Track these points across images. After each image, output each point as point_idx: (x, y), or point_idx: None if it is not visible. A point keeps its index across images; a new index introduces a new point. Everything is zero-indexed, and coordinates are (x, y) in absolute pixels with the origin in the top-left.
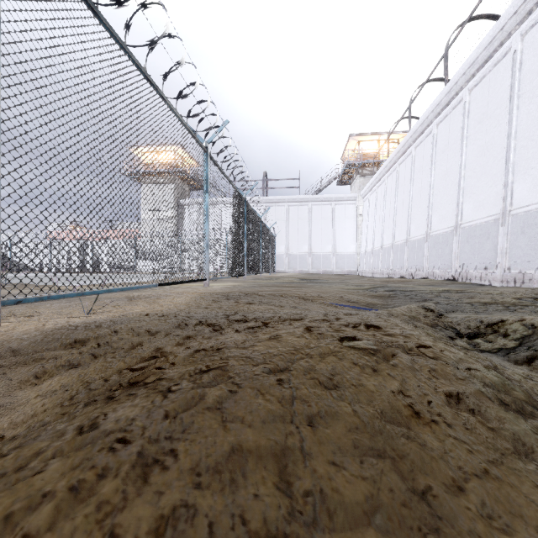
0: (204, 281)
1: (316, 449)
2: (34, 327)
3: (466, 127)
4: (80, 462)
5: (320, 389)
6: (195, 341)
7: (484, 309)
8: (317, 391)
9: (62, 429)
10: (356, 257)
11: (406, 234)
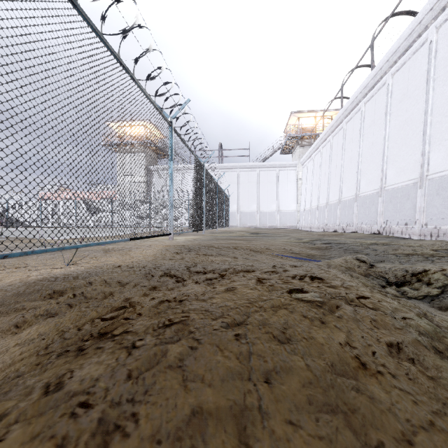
0: (169, 235)
1: (273, 407)
2: (18, 278)
3: (390, 105)
4: (40, 430)
5: (275, 343)
6: (160, 292)
7: (407, 260)
8: (272, 346)
9: (31, 386)
10: (296, 214)
11: (338, 195)
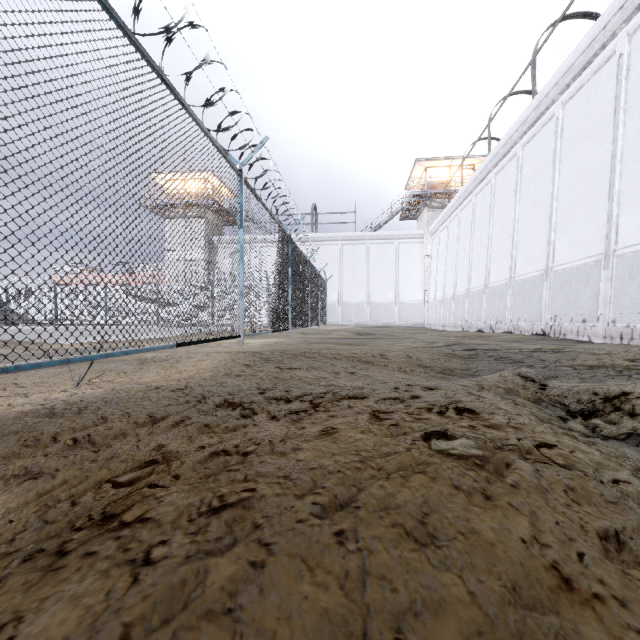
0: (238, 338)
1: None
2: None
3: (559, 148)
4: None
5: (409, 548)
6: (214, 436)
7: (591, 375)
8: (404, 554)
9: None
10: (423, 306)
11: (484, 279)
